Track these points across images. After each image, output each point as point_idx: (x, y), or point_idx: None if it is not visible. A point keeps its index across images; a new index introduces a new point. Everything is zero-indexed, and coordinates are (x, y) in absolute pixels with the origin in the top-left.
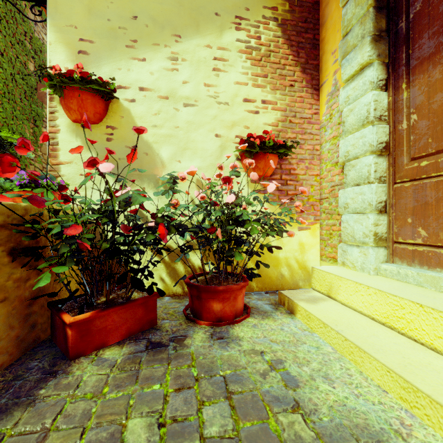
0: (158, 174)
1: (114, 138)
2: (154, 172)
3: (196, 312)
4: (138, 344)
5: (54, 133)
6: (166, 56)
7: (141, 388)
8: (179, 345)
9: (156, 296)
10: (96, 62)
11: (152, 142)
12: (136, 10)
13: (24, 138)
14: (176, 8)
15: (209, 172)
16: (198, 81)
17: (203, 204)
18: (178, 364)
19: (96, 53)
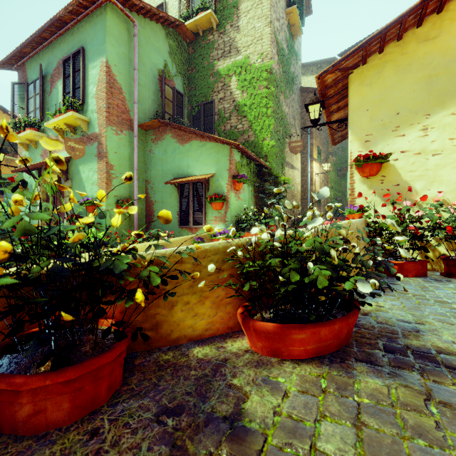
0: (413, 199)
1: (385, 182)
2: (410, 197)
3: (451, 274)
4: (424, 279)
5: (352, 184)
6: (419, 129)
7: (441, 285)
8: (449, 281)
9: (427, 262)
10: (374, 144)
11: (409, 180)
12: (398, 109)
13: (360, 192)
14: (426, 99)
15: (453, 194)
16: (443, 138)
17: (453, 215)
18: (454, 284)
19: (374, 140)
